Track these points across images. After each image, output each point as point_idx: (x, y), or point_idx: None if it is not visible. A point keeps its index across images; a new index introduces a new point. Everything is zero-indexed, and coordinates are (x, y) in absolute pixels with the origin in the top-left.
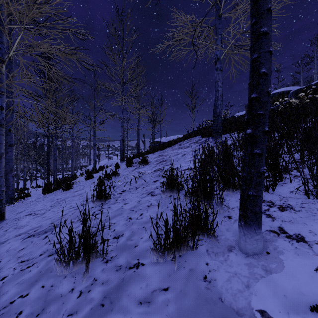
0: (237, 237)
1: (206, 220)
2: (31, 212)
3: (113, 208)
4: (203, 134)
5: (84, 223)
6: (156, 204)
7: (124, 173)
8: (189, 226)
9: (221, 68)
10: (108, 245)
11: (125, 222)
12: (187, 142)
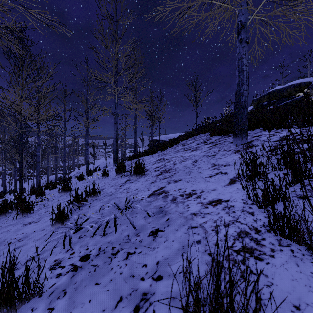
0: None
1: None
2: None
3: None
4: (212, 132)
5: None
6: None
7: (108, 190)
8: None
9: (247, 39)
10: None
11: None
12: (192, 141)
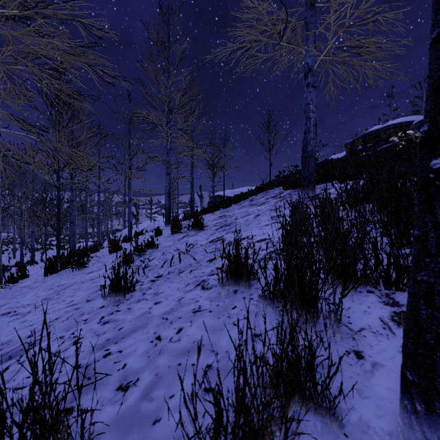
0: (391, 421)
1: (314, 372)
2: (12, 309)
3: (134, 312)
4: (285, 184)
5: (35, 376)
6: (209, 309)
7: (166, 244)
8: (274, 398)
9: (314, 84)
10: (102, 408)
11: (148, 347)
12: (262, 196)
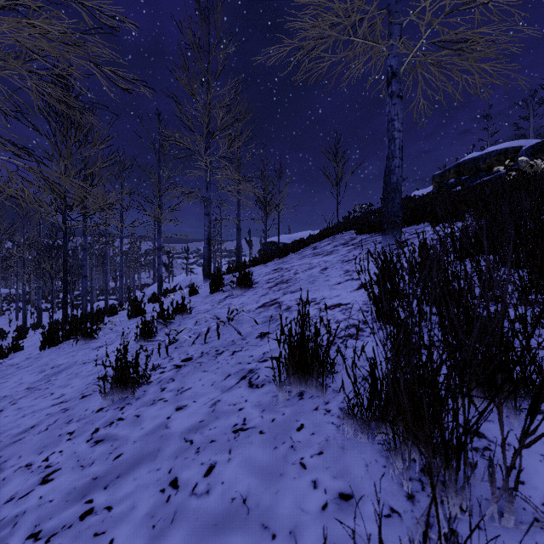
0: None
1: None
2: None
3: (144, 424)
4: (359, 228)
5: None
6: (259, 428)
7: (202, 307)
8: None
9: (400, 93)
10: None
11: (155, 502)
12: (328, 243)
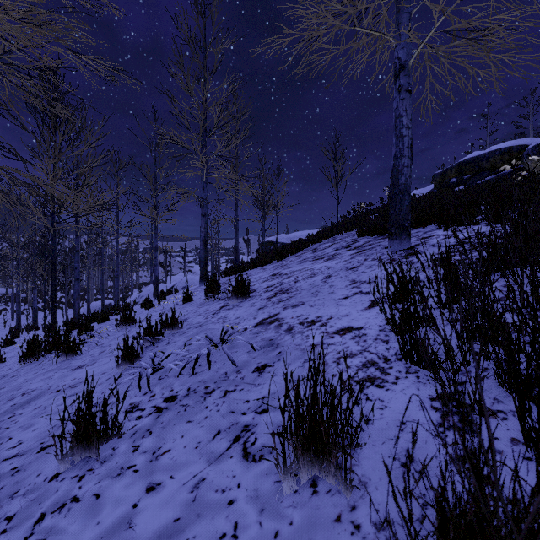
0: None
1: None
2: None
3: (102, 515)
4: (361, 230)
5: None
6: None
7: (195, 320)
8: None
9: (409, 87)
10: None
11: None
12: (329, 245)
